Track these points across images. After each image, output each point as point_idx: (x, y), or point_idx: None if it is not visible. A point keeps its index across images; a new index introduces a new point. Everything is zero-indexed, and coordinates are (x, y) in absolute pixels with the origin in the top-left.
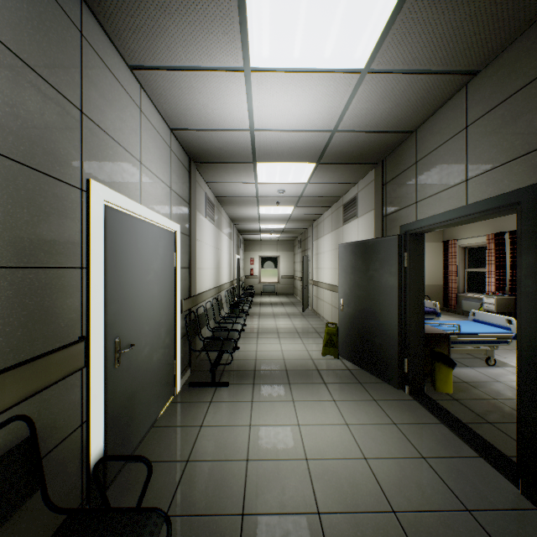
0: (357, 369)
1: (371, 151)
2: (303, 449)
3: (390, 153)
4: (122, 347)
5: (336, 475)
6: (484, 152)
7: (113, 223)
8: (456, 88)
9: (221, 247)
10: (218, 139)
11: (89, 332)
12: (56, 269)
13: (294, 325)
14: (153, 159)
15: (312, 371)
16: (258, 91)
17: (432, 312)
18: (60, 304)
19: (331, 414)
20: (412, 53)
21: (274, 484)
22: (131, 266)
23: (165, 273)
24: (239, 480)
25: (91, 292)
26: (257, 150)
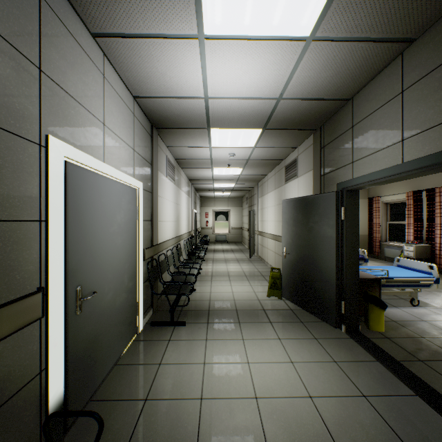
0: (299, 309)
1: (311, 118)
2: (252, 387)
3: (328, 120)
4: (85, 295)
5: (284, 414)
6: (420, 113)
7: (75, 179)
8: (393, 56)
9: (181, 203)
10: (176, 106)
11: (48, 283)
12: (10, 222)
13: (243, 269)
14: (116, 122)
15: (259, 311)
16: (212, 59)
17: (361, 258)
18: (15, 256)
19: (277, 352)
20: (355, 19)
21: (226, 424)
22: (94, 219)
23: (128, 226)
24: (193, 420)
25: (50, 244)
26: (210, 117)
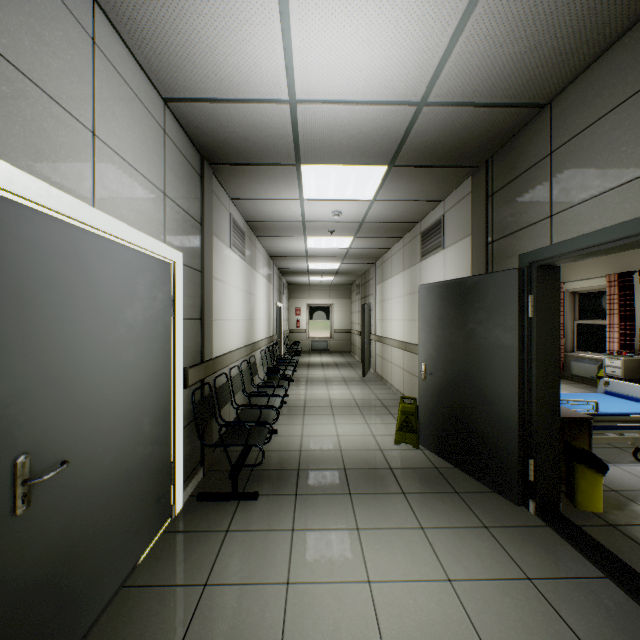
0: (449, 467)
1: (473, 143)
2: None
3: (500, 148)
4: (40, 470)
5: None
6: None
7: (10, 230)
8: None
9: (256, 292)
10: (241, 120)
11: None
12: None
13: (353, 395)
14: (124, 137)
15: (383, 470)
16: (301, 10)
17: None
18: None
19: (420, 558)
20: None
21: None
22: (65, 315)
23: (152, 328)
24: None
25: None
26: (301, 141)
